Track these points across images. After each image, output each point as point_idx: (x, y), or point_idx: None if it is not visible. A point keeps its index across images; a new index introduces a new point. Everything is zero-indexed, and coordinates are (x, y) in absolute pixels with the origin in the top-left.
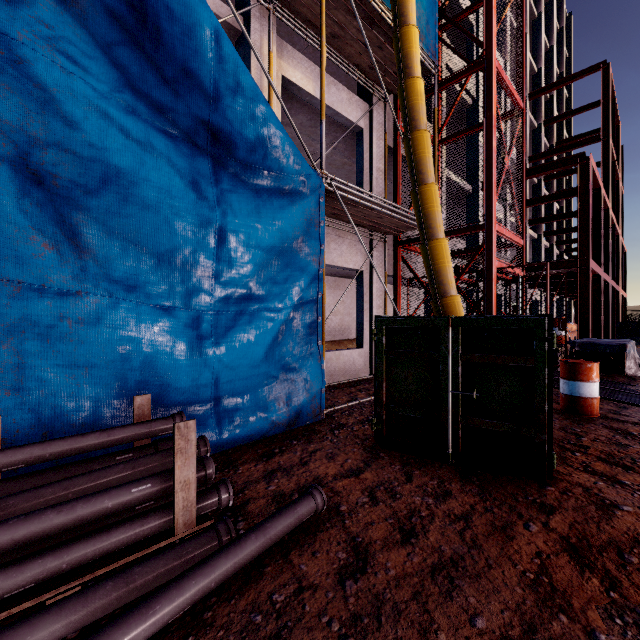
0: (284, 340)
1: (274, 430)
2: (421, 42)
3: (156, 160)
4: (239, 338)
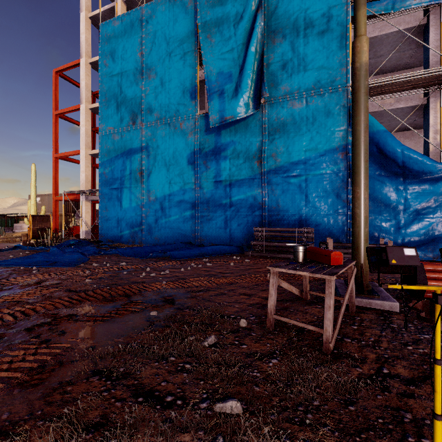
0: (434, 229)
1: (428, 258)
2: None
3: (385, 184)
4: (412, 227)
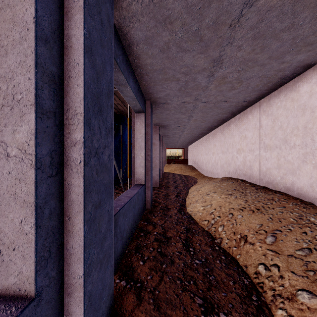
0: None
1: None
2: None
3: None
4: None
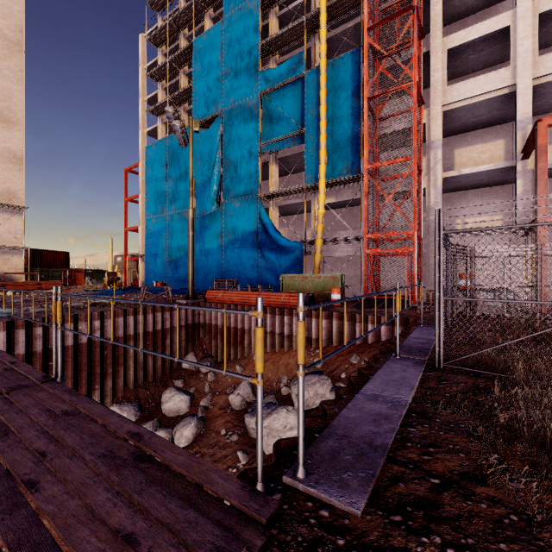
0: None
1: None
2: (348, 174)
3: (272, 254)
4: None
